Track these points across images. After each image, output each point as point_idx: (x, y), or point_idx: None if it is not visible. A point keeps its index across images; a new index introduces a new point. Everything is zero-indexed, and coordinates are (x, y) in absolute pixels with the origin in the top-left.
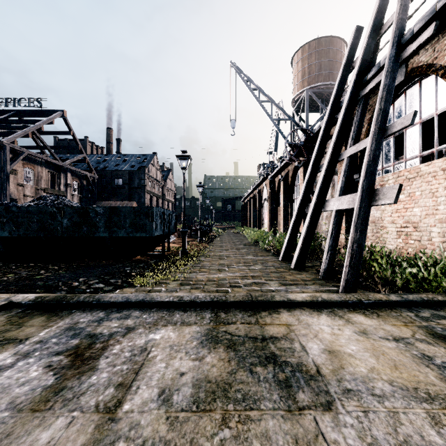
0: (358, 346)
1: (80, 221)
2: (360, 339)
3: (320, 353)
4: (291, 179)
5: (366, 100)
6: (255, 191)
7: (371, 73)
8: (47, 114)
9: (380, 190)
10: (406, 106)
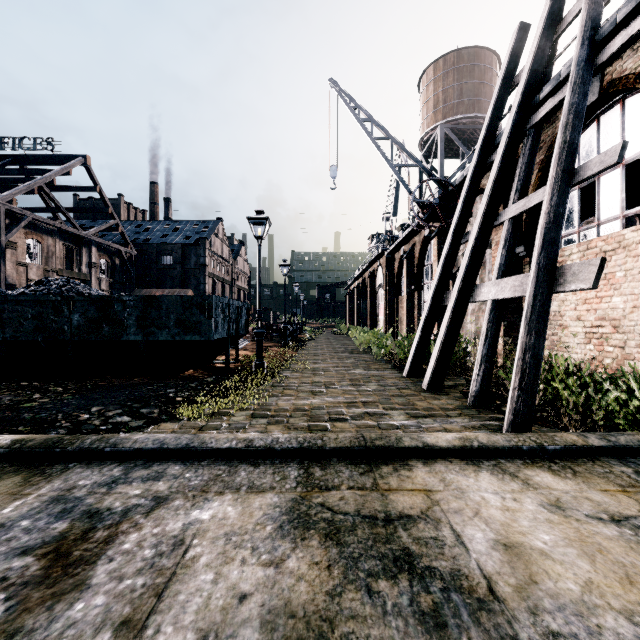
0: (553, 534)
1: (99, 317)
2: (554, 518)
3: (490, 550)
4: (419, 255)
5: (538, 131)
6: (365, 273)
7: (546, 90)
8: (62, 161)
9: (567, 268)
10: (600, 141)
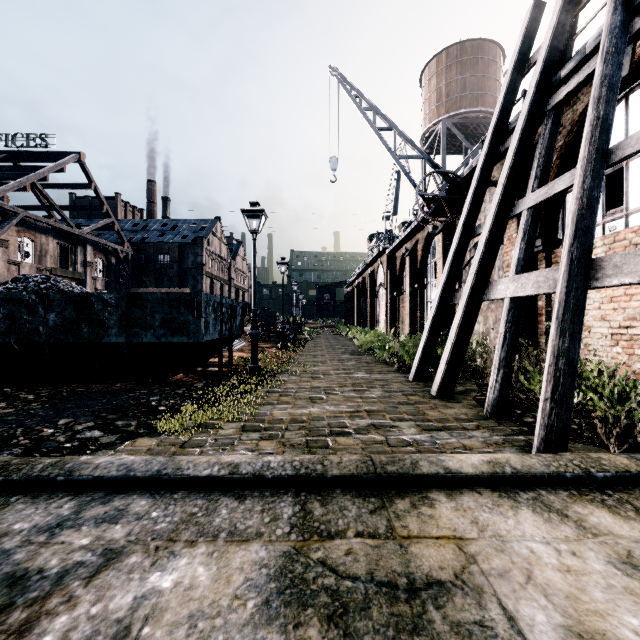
0: None
1: (77, 316)
2: (634, 586)
3: None
4: (422, 253)
5: (559, 113)
6: (365, 273)
7: (568, 67)
8: (56, 158)
9: (605, 260)
10: (628, 123)
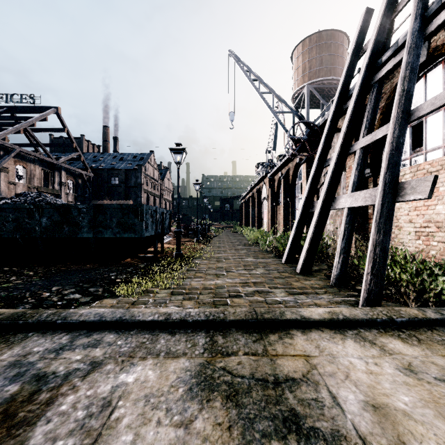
0: (411, 396)
1: (61, 220)
2: (409, 381)
3: (362, 410)
4: (292, 176)
5: (381, 85)
6: (254, 190)
7: (387, 54)
8: (41, 111)
9: (406, 183)
10: (426, 92)
